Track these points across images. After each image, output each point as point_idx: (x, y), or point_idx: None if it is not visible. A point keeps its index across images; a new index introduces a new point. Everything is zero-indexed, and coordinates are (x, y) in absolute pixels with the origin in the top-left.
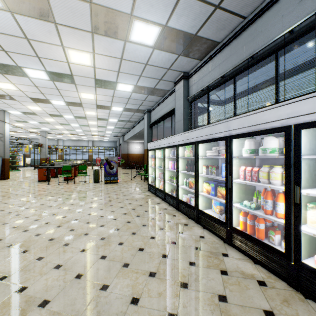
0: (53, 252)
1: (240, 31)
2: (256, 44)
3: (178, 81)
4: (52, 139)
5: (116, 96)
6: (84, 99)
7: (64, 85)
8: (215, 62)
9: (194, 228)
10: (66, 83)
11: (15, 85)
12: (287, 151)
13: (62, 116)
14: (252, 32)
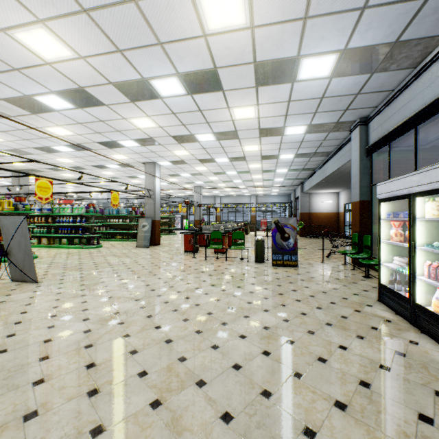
0: None
1: None
2: None
3: None
4: (209, 197)
5: (295, 99)
6: (239, 123)
7: (208, 99)
8: None
9: None
10: (209, 92)
11: (151, 118)
12: None
13: (214, 160)
14: None
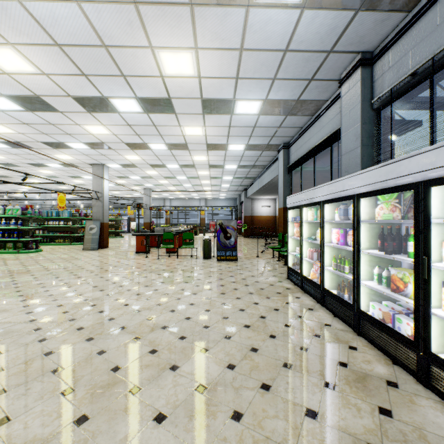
0: (108, 407)
1: None
2: None
3: (348, 74)
4: (158, 199)
5: (234, 125)
6: (189, 138)
7: (162, 118)
8: None
9: (423, 404)
10: (163, 113)
11: (106, 127)
12: None
13: (165, 166)
14: None
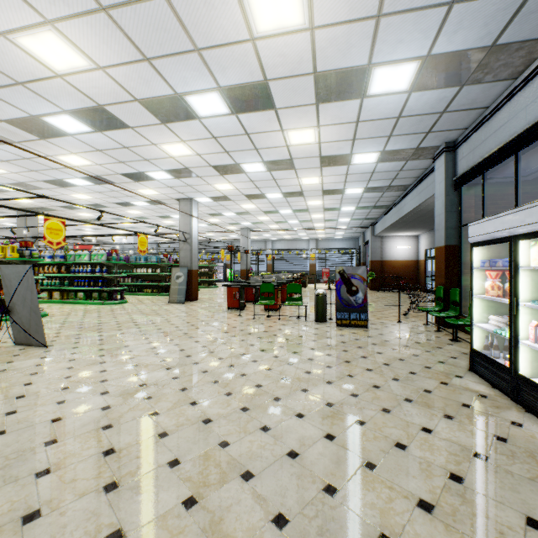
0: None
1: None
2: None
3: None
4: (258, 241)
5: (365, 119)
6: (295, 149)
7: (257, 119)
8: None
9: None
10: (258, 111)
11: (187, 144)
12: None
13: (265, 196)
14: None
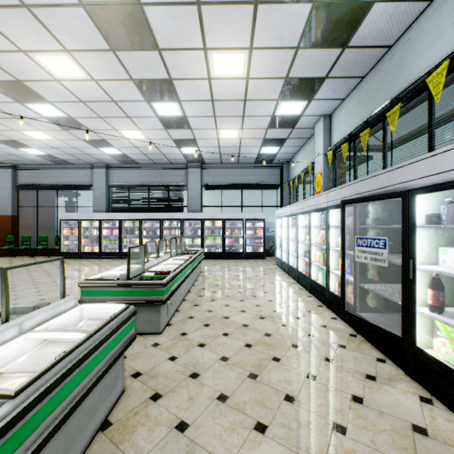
0: None
1: (153, 168)
2: (161, 179)
3: (98, 166)
4: None
5: None
6: None
7: None
8: (137, 173)
9: None
10: None
11: None
12: (181, 225)
13: None
14: (160, 173)
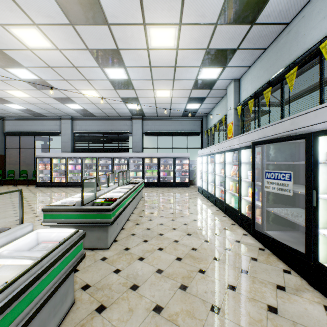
0: None
1: (107, 119)
2: (113, 128)
3: (65, 118)
4: None
5: None
6: None
7: None
8: (94, 123)
9: None
10: None
11: None
12: (127, 162)
13: None
14: (111, 123)
